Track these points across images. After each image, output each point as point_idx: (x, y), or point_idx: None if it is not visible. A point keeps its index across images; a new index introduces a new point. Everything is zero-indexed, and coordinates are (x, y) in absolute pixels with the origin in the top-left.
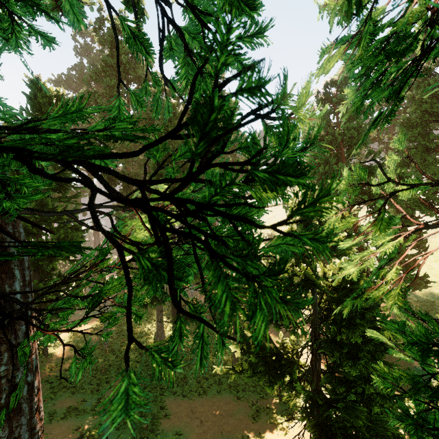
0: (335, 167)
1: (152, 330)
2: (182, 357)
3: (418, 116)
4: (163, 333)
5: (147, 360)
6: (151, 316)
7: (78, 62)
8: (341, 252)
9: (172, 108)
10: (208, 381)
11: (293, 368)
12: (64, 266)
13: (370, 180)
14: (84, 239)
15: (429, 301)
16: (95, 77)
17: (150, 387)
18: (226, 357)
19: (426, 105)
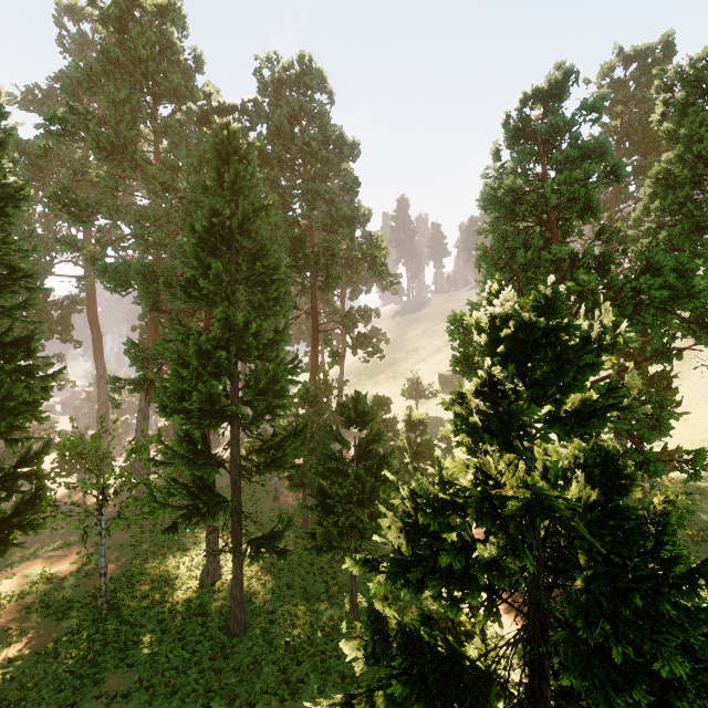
0: (544, 253)
1: (199, 562)
2: (253, 615)
3: (682, 169)
4: (218, 566)
5: (183, 626)
6: (200, 532)
7: (66, 67)
8: (600, 428)
9: (232, 137)
10: (301, 668)
11: (489, 693)
12: (37, 440)
13: (611, 279)
14: (47, 394)
15: (676, 491)
16: (89, 84)
17: (184, 691)
18: (336, 611)
19: (701, 147)
